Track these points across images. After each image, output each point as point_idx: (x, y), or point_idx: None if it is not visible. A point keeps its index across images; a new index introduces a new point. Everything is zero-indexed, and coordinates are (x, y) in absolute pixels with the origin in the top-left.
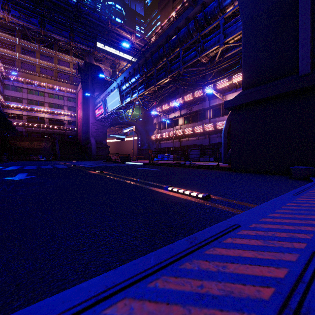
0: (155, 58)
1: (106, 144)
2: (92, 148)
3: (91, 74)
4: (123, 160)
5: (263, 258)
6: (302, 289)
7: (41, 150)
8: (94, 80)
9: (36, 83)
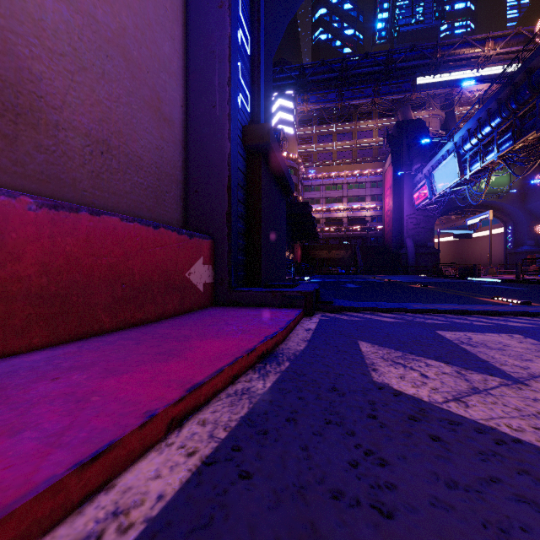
0: (536, 80)
1: (432, 247)
2: (409, 255)
3: (406, 138)
4: (464, 274)
5: (496, 308)
6: (496, 310)
7: (339, 261)
8: (411, 147)
9: (333, 176)
